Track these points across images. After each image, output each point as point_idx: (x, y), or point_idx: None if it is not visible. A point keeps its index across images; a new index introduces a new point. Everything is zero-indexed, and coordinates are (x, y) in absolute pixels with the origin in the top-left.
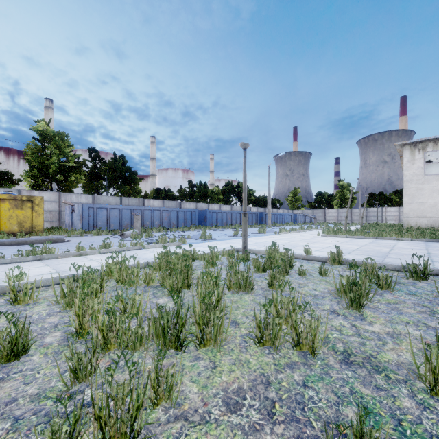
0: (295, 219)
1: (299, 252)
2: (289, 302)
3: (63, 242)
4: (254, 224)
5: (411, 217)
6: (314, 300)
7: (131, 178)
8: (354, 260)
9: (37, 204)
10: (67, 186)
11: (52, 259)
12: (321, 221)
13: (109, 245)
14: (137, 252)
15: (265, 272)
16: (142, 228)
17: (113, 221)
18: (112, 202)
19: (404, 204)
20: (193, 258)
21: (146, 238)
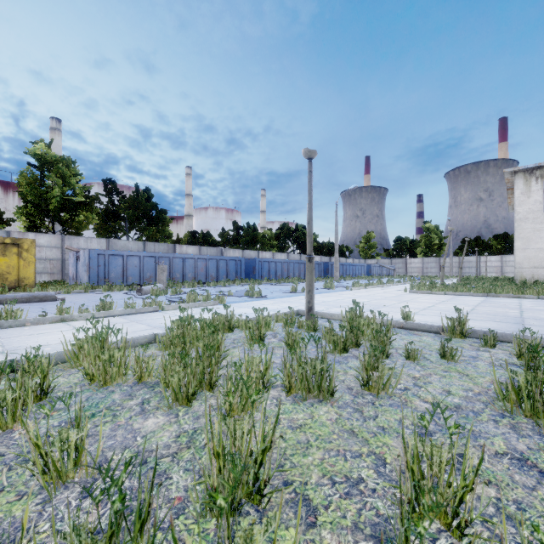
0: (369, 271)
1: (389, 316)
2: (448, 463)
3: (54, 301)
4: (316, 277)
5: (526, 267)
6: (461, 420)
7: (158, 217)
8: (492, 331)
9: (26, 250)
10: (74, 227)
11: (15, 328)
12: (401, 273)
13: (110, 305)
14: (151, 315)
15: (347, 352)
16: (170, 281)
17: (131, 273)
18: (133, 248)
19: (516, 251)
20: (229, 327)
21: (172, 295)
